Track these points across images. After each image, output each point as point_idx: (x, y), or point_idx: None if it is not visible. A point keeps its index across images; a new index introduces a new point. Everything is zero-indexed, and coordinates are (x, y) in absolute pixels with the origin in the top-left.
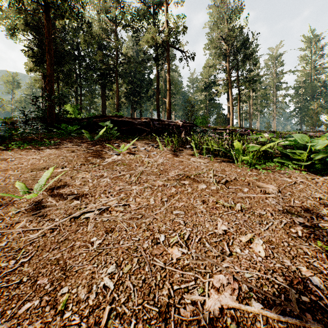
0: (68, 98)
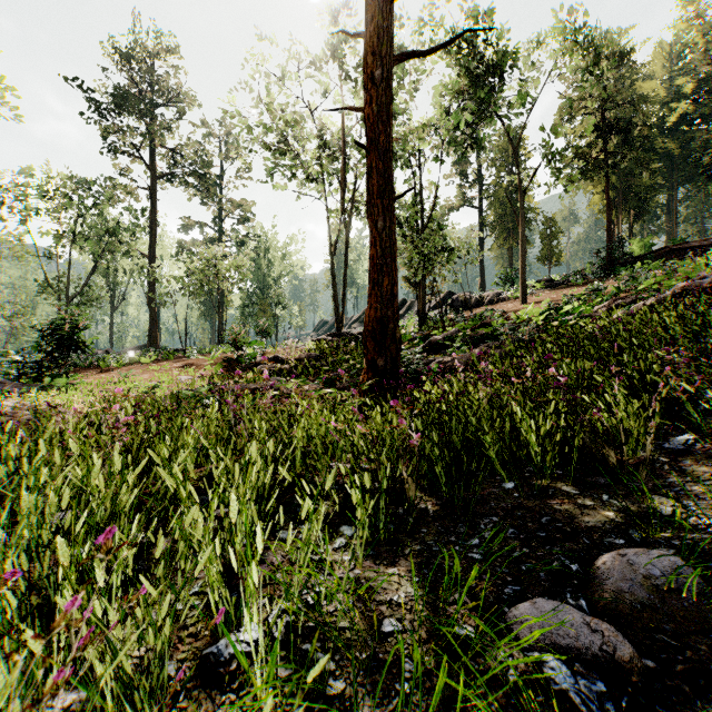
0: (654, 214)
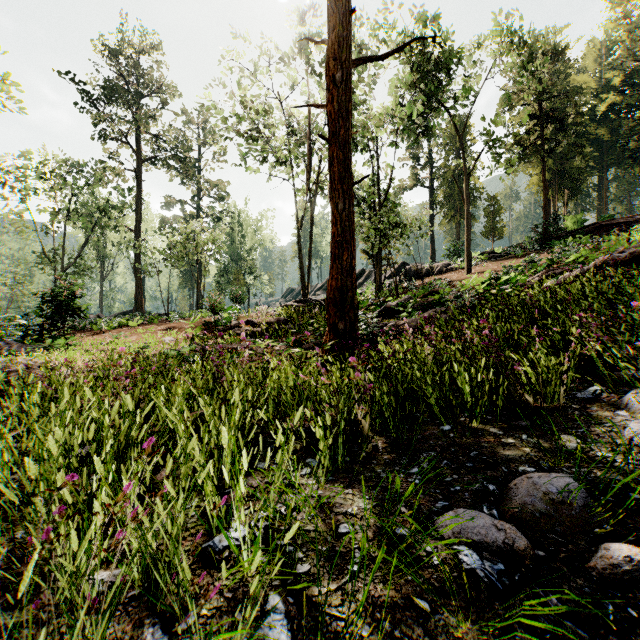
0: (587, 193)
